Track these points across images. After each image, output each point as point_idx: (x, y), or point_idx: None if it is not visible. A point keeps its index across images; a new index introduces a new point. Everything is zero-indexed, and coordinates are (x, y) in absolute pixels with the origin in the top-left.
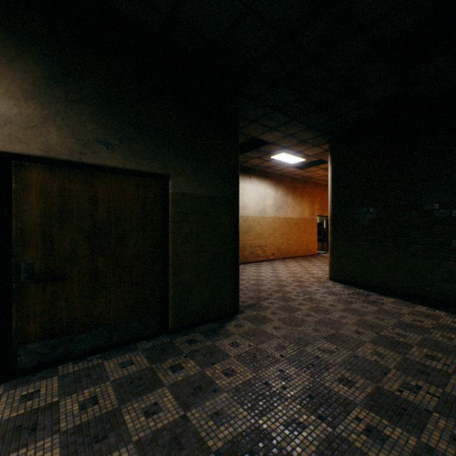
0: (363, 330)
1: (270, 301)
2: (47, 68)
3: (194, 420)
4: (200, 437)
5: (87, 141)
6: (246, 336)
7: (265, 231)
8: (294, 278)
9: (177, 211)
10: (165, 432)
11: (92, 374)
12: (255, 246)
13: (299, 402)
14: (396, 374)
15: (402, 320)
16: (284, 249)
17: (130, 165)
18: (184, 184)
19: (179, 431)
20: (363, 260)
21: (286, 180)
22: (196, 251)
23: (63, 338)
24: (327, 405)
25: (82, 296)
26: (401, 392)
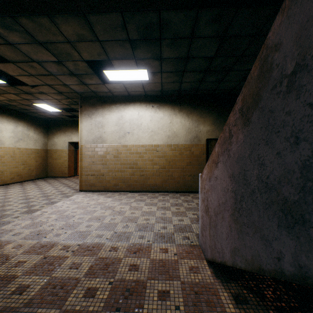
0: None
1: None
2: (216, 115)
3: None
4: None
5: None
6: None
7: None
8: None
9: None
10: None
11: None
12: None
13: None
14: None
15: None
16: None
17: None
18: None
19: None
20: None
21: None
22: None
23: None
24: None
25: None
26: None
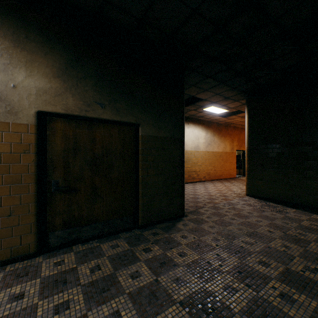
0: (273, 230)
1: (205, 209)
2: (66, 57)
3: (163, 282)
4: (168, 292)
5: (89, 103)
6: (191, 232)
7: (198, 161)
8: (220, 194)
9: (144, 148)
10: (145, 289)
11: (94, 252)
12: (191, 171)
13: (232, 275)
14: (299, 260)
15: (302, 224)
16: (212, 174)
17: (115, 118)
18: (149, 129)
19: (154, 288)
20: (271, 181)
21: (213, 125)
22: (156, 174)
23: (75, 229)
24: (251, 277)
25: (86, 202)
26: (304, 272)
